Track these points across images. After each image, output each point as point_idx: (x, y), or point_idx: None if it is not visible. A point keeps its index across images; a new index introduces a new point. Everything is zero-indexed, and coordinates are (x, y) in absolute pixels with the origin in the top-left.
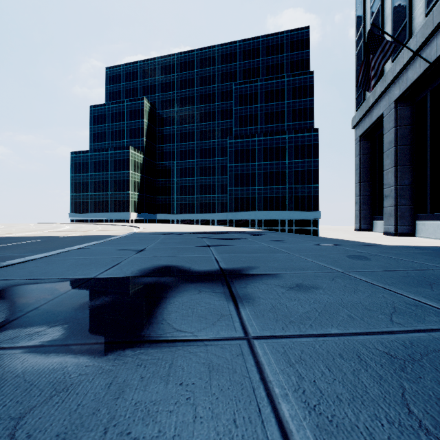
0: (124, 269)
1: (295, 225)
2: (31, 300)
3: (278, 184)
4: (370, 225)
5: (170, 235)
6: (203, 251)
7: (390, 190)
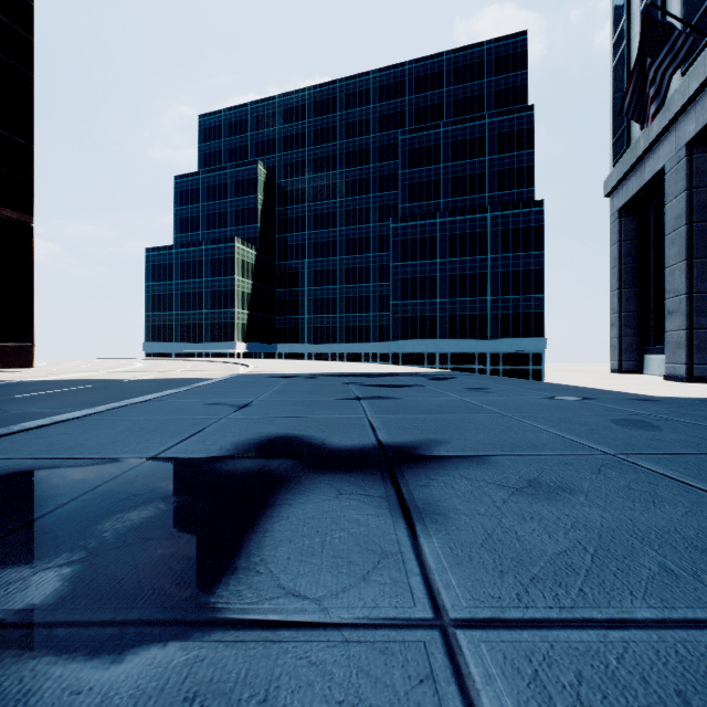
0: (208, 442)
1: (502, 363)
2: (27, 505)
3: (474, 295)
4: (638, 362)
5: (296, 379)
6: (348, 409)
7: (677, 301)
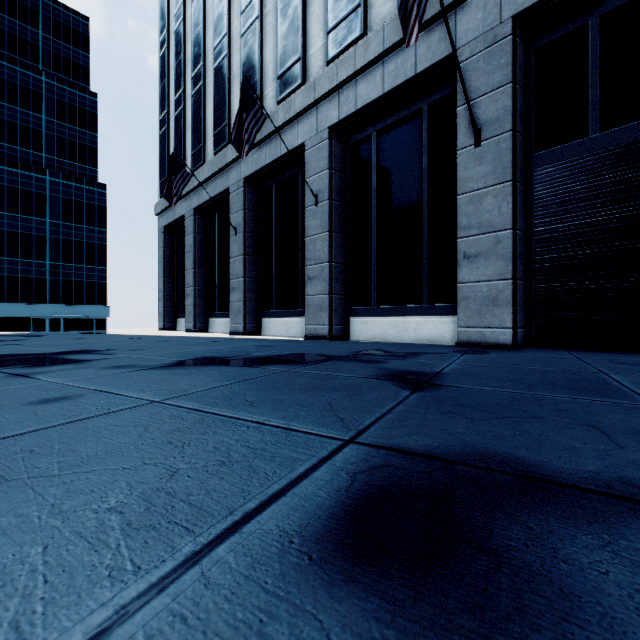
0: None
1: (65, 328)
2: None
3: (30, 257)
4: (174, 323)
5: None
6: (6, 348)
7: (191, 289)
